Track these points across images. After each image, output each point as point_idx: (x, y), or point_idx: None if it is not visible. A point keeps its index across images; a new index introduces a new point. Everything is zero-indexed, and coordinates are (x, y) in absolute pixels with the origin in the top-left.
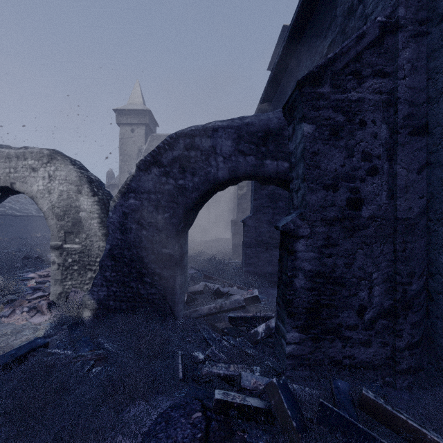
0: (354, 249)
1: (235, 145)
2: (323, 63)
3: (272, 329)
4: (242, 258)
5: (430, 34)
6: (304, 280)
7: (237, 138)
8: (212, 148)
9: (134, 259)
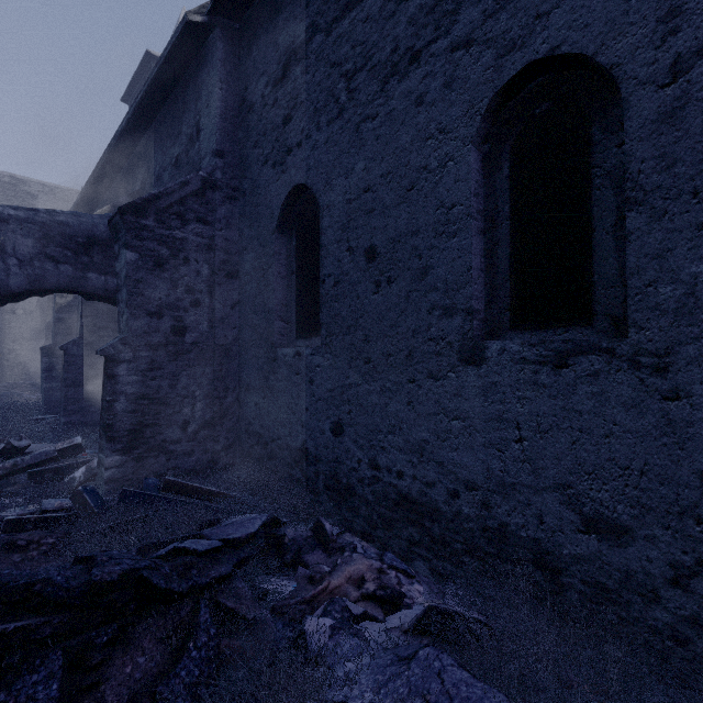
0: (178, 371)
1: (41, 246)
2: (148, 197)
3: (95, 469)
4: (61, 405)
5: (240, 202)
6: (126, 403)
7: (44, 239)
8: None
9: None
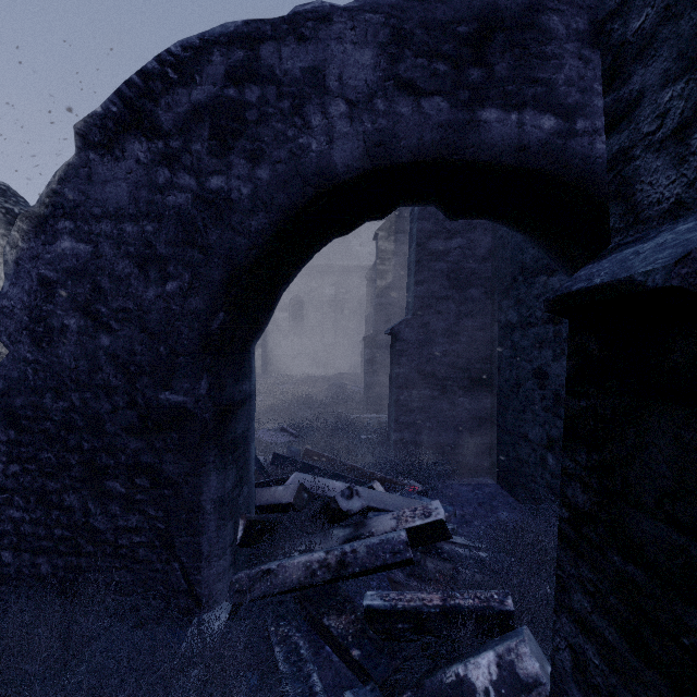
0: None
1: (386, 62)
2: None
3: (528, 688)
4: (389, 412)
5: None
6: None
7: (393, 42)
8: (312, 74)
9: (75, 424)
